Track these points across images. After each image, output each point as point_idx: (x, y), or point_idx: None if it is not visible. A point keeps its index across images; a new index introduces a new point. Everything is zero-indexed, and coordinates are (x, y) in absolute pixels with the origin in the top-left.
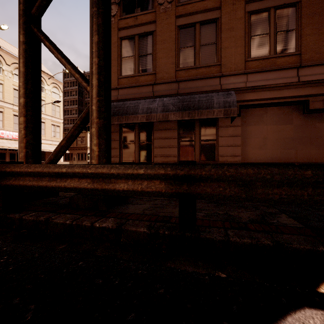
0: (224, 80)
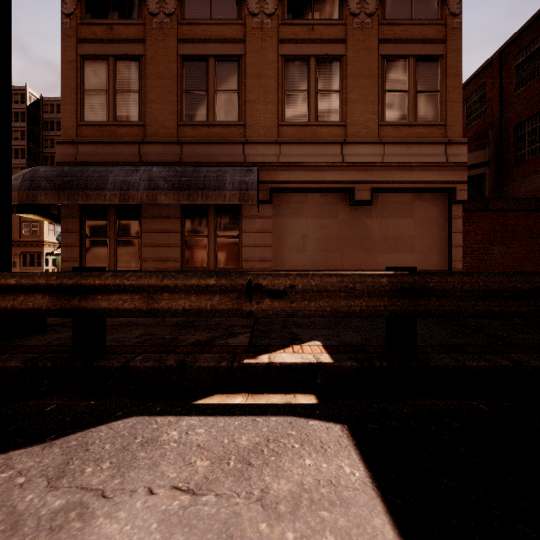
0: (249, 149)
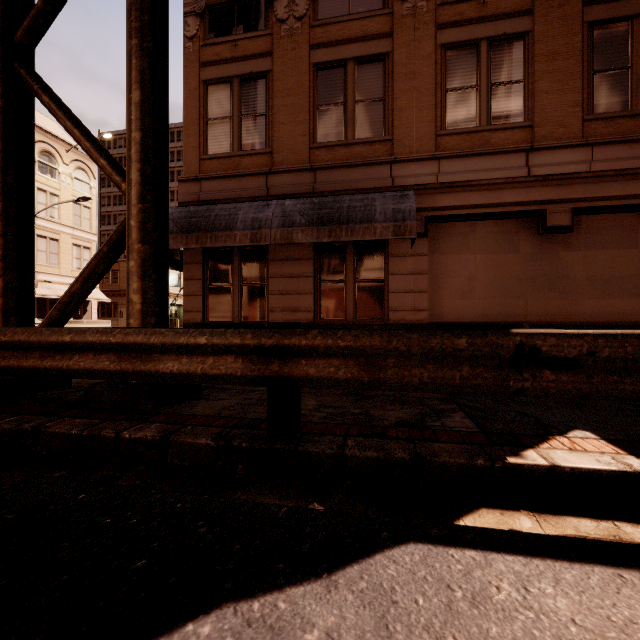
0: (398, 170)
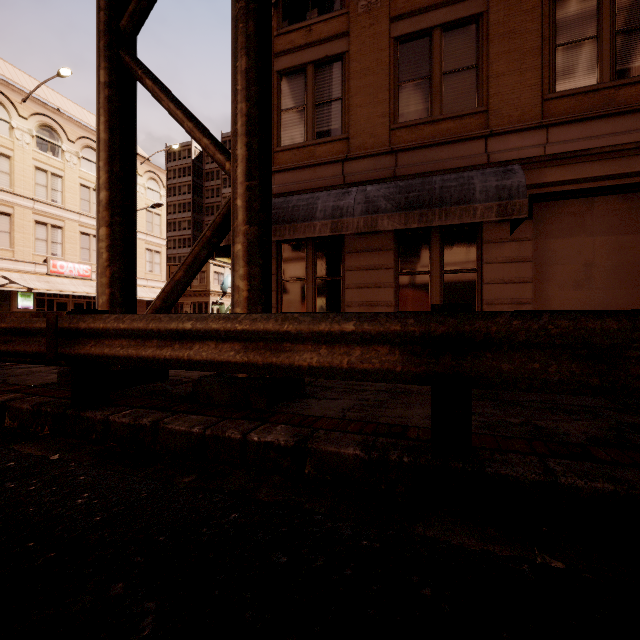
0: (495, 144)
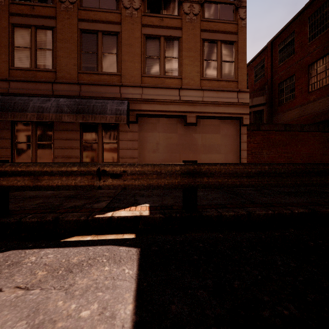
0: (124, 90)
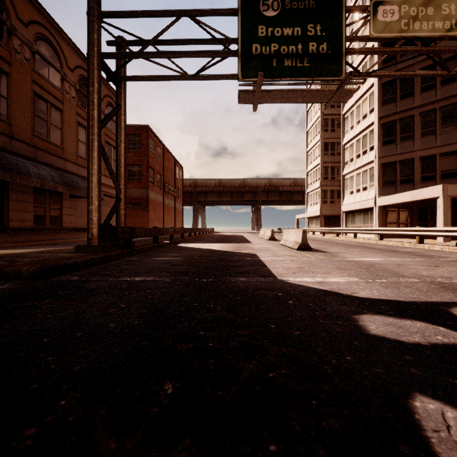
0: (67, 164)
